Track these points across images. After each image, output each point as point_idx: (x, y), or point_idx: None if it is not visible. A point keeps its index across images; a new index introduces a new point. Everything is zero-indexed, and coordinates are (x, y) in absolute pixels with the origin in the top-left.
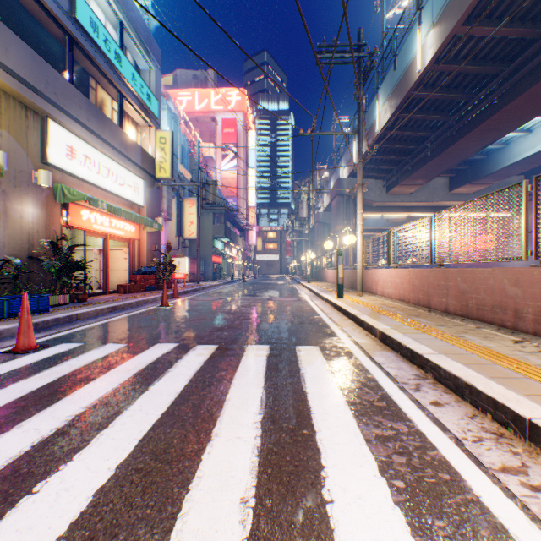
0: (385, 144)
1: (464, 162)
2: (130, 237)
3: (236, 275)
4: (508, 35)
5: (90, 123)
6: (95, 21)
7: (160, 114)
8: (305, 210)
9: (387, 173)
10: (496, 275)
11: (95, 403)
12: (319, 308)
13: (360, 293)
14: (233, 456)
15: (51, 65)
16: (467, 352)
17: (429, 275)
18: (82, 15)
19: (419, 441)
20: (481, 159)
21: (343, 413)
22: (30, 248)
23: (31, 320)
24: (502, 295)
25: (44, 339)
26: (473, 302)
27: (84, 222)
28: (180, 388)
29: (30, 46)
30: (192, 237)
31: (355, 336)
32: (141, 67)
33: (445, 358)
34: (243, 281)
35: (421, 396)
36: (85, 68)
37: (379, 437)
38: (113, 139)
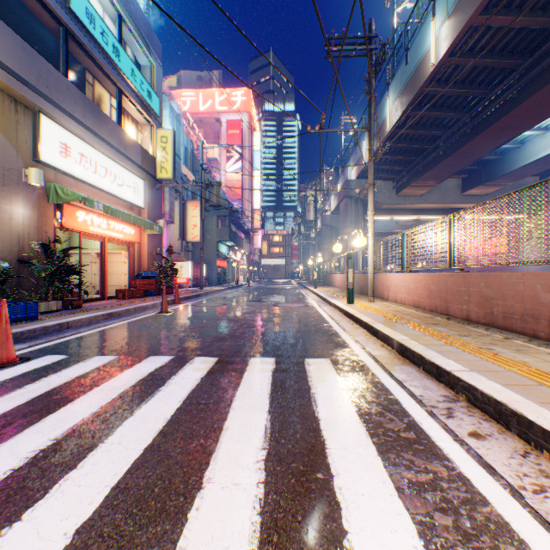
0: (395, 144)
1: (477, 163)
2: (130, 240)
3: (241, 279)
4: (528, 25)
5: (86, 120)
6: (92, 12)
7: (161, 112)
8: (312, 213)
9: (397, 174)
10: (527, 280)
11: (66, 433)
12: (328, 315)
13: (371, 299)
14: (228, 513)
15: (45, 58)
16: (503, 369)
17: (448, 280)
18: (77, 5)
19: (465, 491)
20: (495, 159)
21: (365, 449)
22: (20, 251)
23: (10, 330)
24: (534, 302)
25: (27, 350)
26: (499, 309)
27: (79, 224)
28: (170, 413)
29: (21, 37)
30: (195, 241)
31: (369, 347)
32: (142, 63)
33: (480, 377)
34: (248, 285)
35: (456, 425)
36: (82, 61)
37: (414, 484)
38: (111, 136)
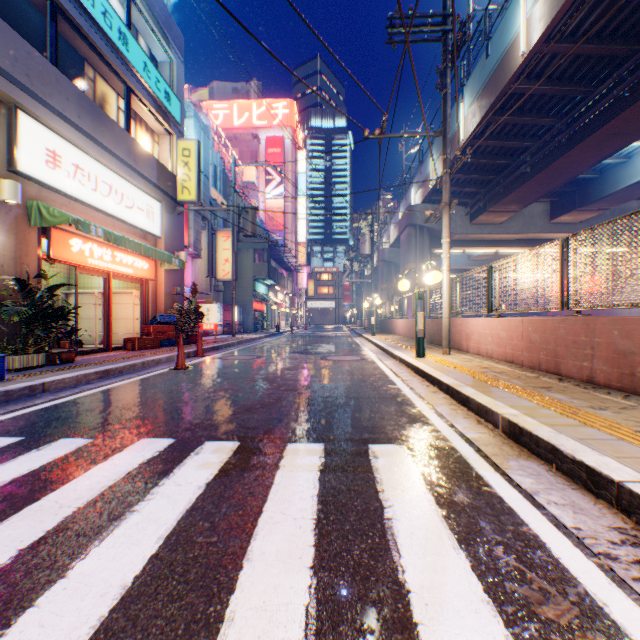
0: (470, 159)
1: (570, 183)
2: (142, 276)
3: (282, 325)
4: None
5: (82, 122)
6: None
7: (183, 119)
8: (368, 245)
9: (471, 198)
10: None
11: None
12: (393, 373)
13: (446, 351)
14: None
15: (27, 40)
16: None
17: (559, 327)
18: None
19: None
20: (593, 178)
21: None
22: None
23: None
24: None
25: None
26: None
27: (73, 255)
28: (134, 570)
29: None
30: (227, 279)
31: (460, 423)
32: (158, 58)
33: None
34: (291, 332)
35: None
36: (78, 49)
37: None
38: (117, 145)
